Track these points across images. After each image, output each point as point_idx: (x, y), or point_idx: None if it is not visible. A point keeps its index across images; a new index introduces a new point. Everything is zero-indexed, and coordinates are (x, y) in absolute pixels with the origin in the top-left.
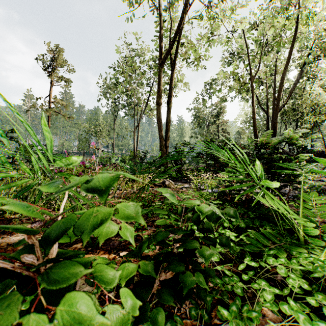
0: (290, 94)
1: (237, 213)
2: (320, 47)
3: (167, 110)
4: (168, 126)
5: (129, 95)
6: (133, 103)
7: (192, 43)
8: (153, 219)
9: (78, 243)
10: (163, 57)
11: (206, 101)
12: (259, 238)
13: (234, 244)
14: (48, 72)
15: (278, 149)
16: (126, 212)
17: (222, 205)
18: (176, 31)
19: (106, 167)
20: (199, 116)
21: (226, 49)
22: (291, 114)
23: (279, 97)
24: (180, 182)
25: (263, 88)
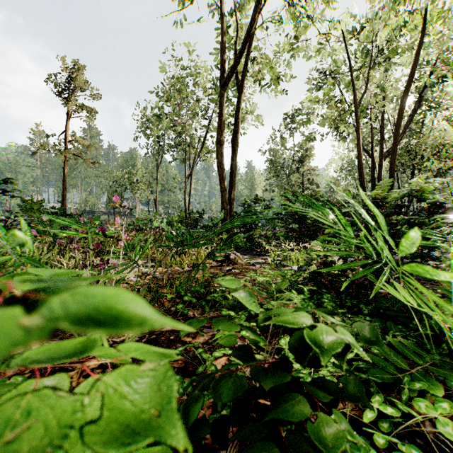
0: (405, 131)
1: (378, 333)
2: (447, 63)
3: (232, 152)
4: (234, 174)
5: (178, 132)
6: (184, 143)
7: (267, 57)
8: (211, 315)
9: (92, 358)
10: (226, 76)
11: (286, 140)
12: (389, 356)
13: (346, 365)
14: (63, 99)
15: (401, 207)
16: (132, 402)
17: (316, 291)
18: (245, 39)
19: (140, 235)
20: (277, 162)
21: (315, 67)
22: (405, 158)
23: (398, 130)
24: (250, 254)
25: (365, 122)
